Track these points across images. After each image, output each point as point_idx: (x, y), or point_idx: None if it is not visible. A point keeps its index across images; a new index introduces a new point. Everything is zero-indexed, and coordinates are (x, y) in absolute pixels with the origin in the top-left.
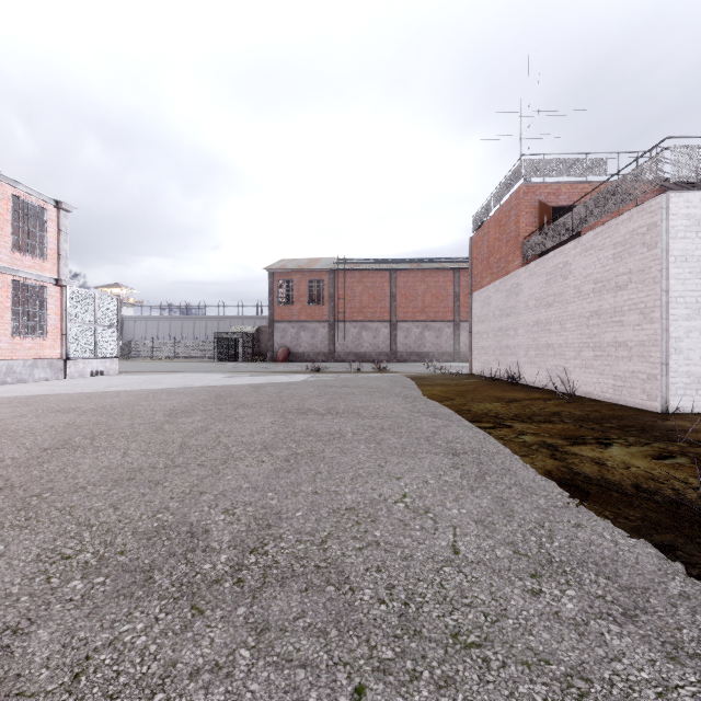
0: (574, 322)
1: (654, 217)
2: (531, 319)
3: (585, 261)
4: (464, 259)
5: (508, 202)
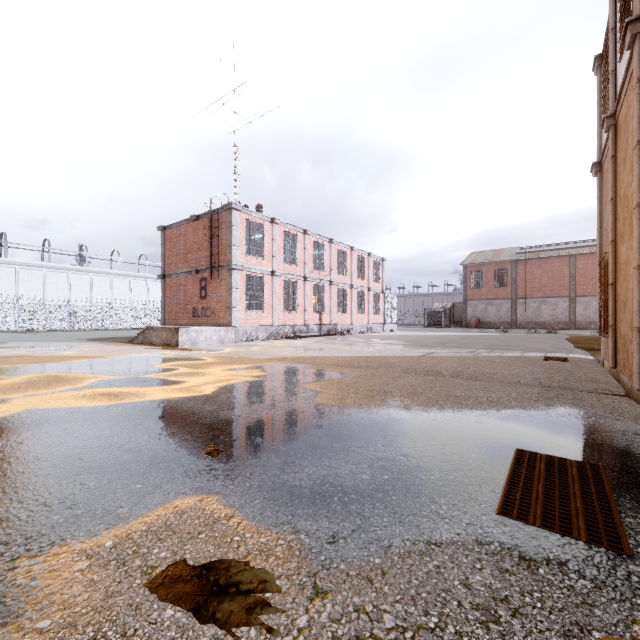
0: None
1: None
2: None
3: None
4: None
5: None
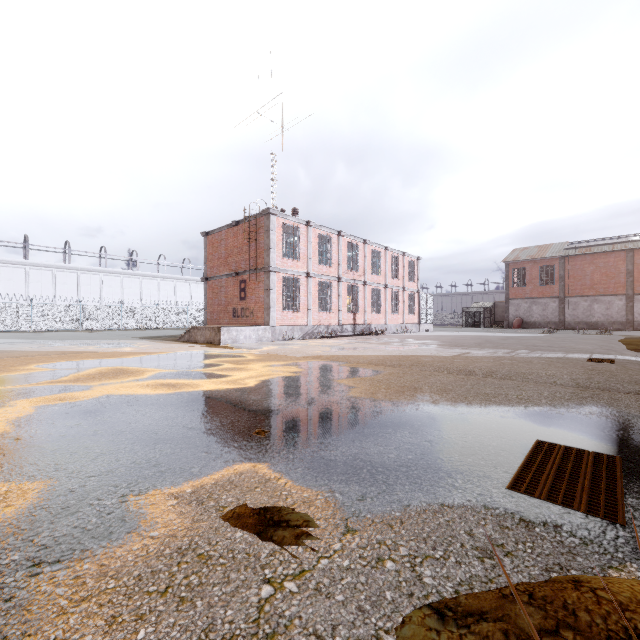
0: None
1: None
2: None
3: None
4: None
5: None
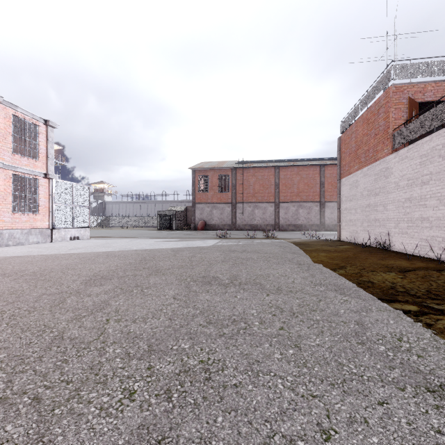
0: None
1: None
2: (402, 196)
3: None
4: (327, 158)
5: (377, 102)
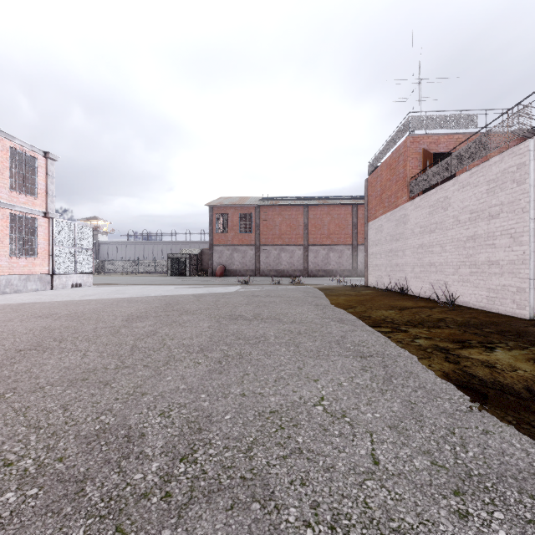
0: (453, 245)
1: (523, 158)
2: (417, 242)
3: (462, 195)
4: (361, 196)
5: (397, 150)
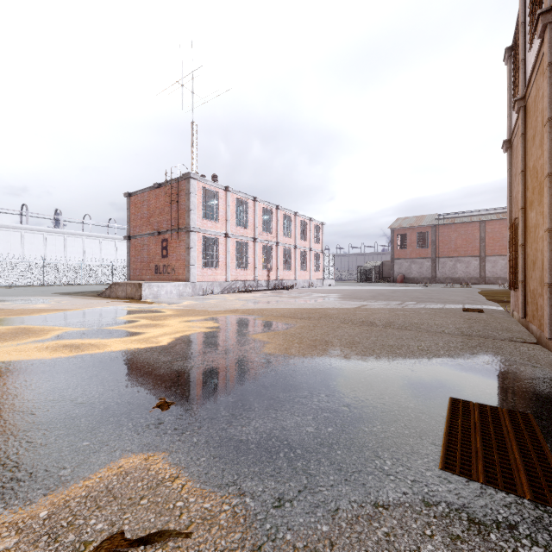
0: None
1: None
2: None
3: None
4: None
5: None
